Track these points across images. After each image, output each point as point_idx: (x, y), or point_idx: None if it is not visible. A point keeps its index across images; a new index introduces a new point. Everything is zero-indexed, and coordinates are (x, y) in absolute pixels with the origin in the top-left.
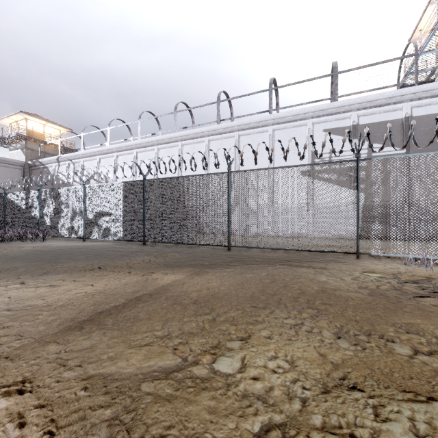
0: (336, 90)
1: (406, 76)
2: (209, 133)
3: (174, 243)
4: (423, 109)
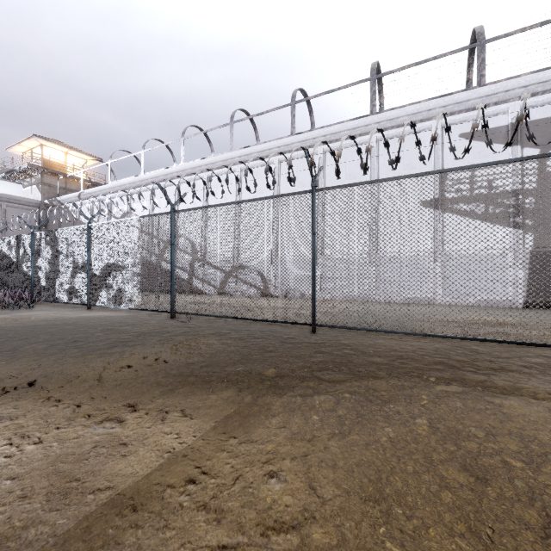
0: (482, 70)
1: None
2: (279, 150)
3: (218, 316)
4: None
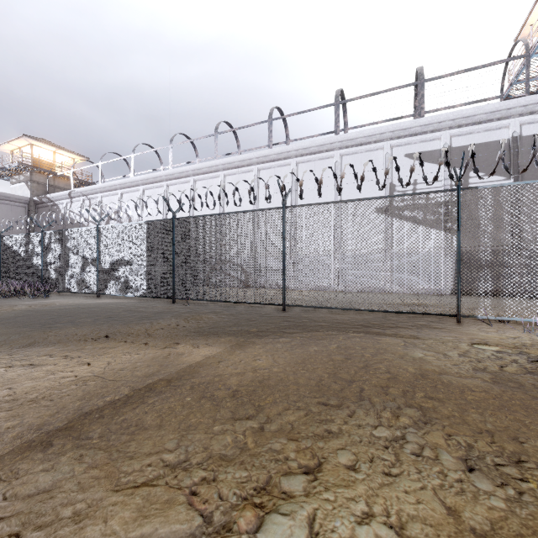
0: (422, 103)
1: (511, 85)
2: (258, 160)
3: (212, 300)
4: (536, 127)
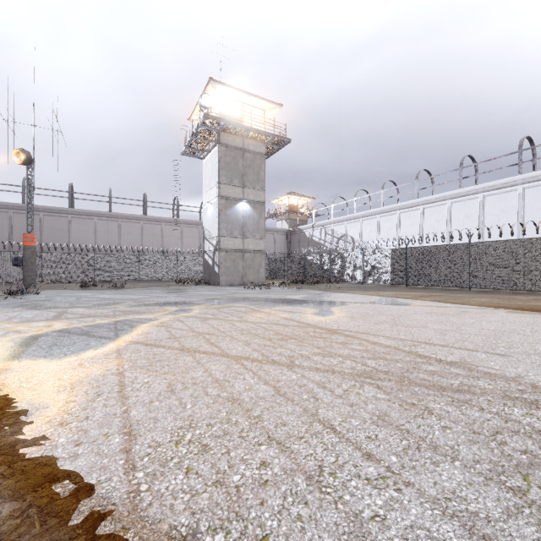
0: None
1: None
2: (450, 197)
3: (428, 286)
4: None
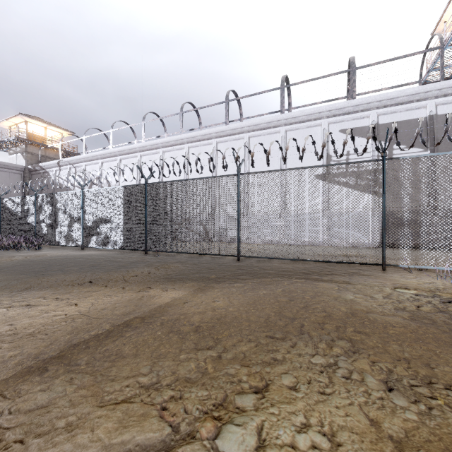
0: (353, 87)
1: (428, 72)
2: (216, 135)
3: (178, 252)
4: (449, 107)
